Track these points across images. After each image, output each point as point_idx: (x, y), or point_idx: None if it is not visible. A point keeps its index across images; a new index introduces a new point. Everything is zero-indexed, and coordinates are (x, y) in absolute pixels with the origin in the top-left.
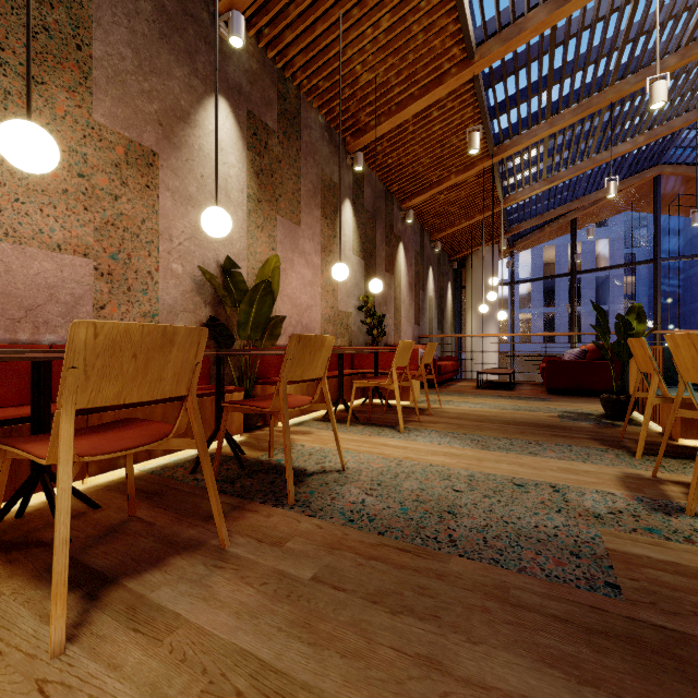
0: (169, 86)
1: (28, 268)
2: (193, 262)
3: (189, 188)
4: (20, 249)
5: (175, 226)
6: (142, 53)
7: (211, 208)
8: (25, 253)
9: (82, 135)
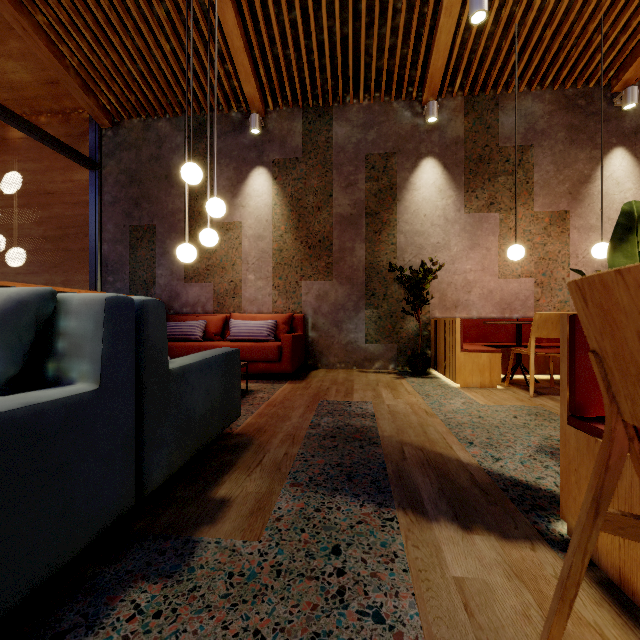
0: (575, 168)
1: (508, 287)
2: (593, 266)
3: (589, 221)
4: (505, 280)
5: (579, 248)
6: (558, 162)
7: (596, 245)
8: (507, 281)
9: (528, 222)
